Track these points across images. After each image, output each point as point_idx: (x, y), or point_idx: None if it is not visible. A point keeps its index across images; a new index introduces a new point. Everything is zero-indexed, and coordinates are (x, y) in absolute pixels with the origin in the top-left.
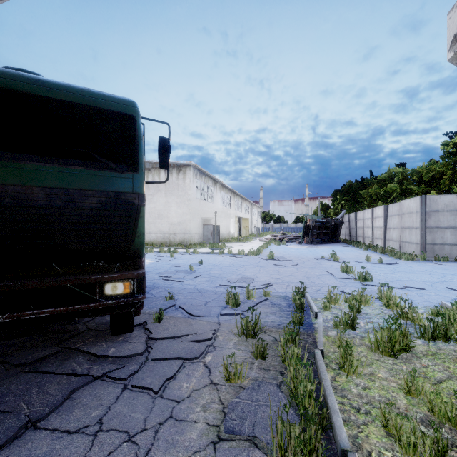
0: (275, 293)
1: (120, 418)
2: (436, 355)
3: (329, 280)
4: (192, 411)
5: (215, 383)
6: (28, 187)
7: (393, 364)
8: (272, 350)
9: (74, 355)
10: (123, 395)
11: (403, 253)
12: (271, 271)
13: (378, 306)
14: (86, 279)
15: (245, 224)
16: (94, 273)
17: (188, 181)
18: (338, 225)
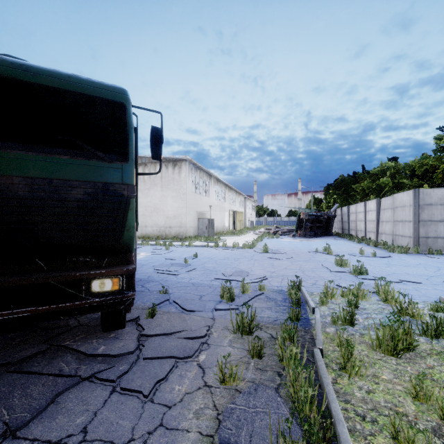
0: (271, 286)
1: (106, 425)
2: (441, 355)
3: (324, 274)
4: (184, 418)
5: (209, 385)
6: (8, 177)
7: (397, 364)
8: (268, 348)
9: (63, 353)
10: (111, 399)
11: (396, 247)
12: (266, 264)
13: (375, 301)
14: (70, 276)
15: (239, 218)
16: (81, 269)
17: (184, 176)
18: (330, 218)
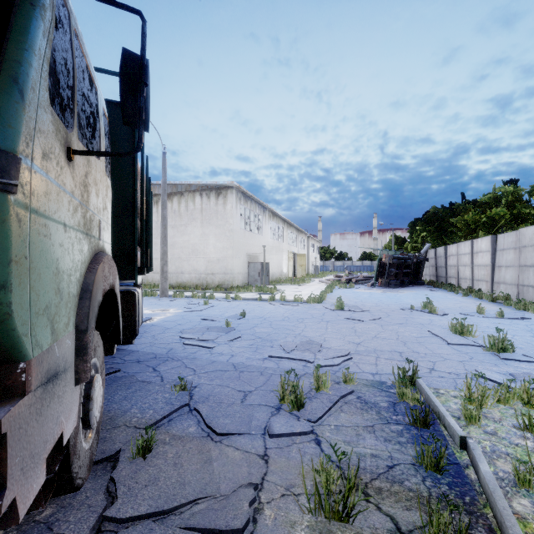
0: (361, 374)
1: None
2: None
3: (440, 349)
4: None
5: None
6: None
7: None
8: None
9: None
10: None
11: (528, 302)
12: (344, 330)
13: None
14: None
15: (301, 262)
16: None
17: (230, 207)
18: (421, 262)
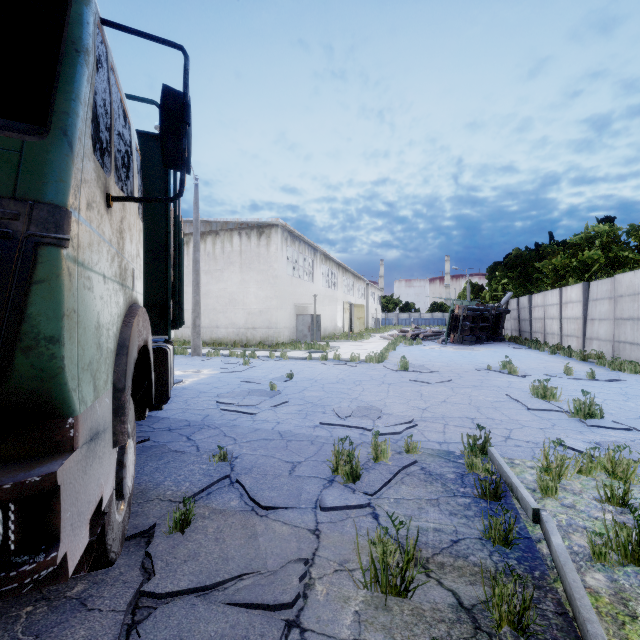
0: (426, 443)
1: None
2: None
3: (519, 415)
4: None
5: None
6: None
7: None
8: None
9: None
10: None
11: (624, 362)
12: (409, 393)
13: None
14: None
15: (358, 314)
16: None
17: (274, 249)
18: (501, 315)
